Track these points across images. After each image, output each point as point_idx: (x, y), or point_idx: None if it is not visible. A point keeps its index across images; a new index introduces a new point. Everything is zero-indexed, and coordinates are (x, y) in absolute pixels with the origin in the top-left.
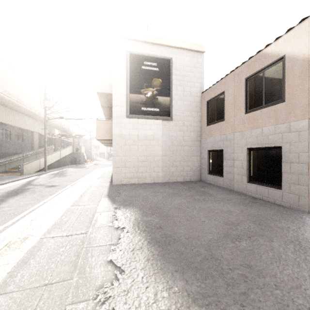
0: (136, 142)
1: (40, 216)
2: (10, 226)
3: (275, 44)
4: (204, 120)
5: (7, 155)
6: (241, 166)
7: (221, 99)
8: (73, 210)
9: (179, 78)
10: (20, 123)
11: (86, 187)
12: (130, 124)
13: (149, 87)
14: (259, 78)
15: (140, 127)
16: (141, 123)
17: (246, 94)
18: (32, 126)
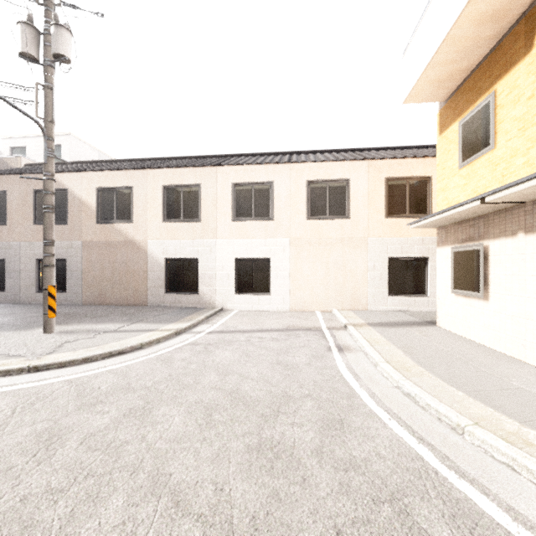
0: None
1: None
2: None
3: (62, 176)
4: None
5: None
6: (29, 277)
7: (2, 198)
8: None
9: None
10: None
11: None
12: None
13: None
14: None
15: None
16: None
17: (36, 205)
18: None
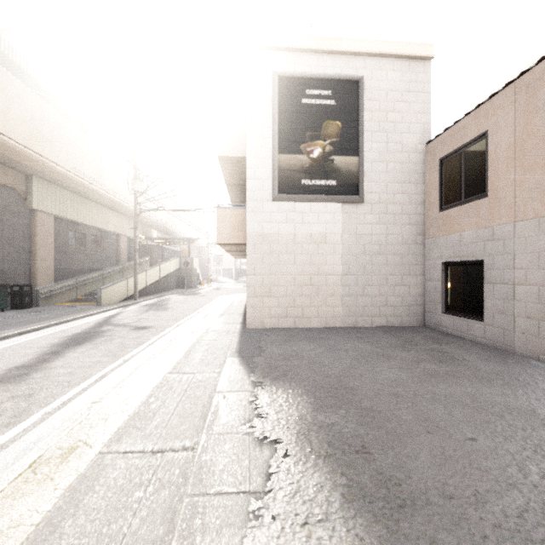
0: (291, 247)
1: (110, 394)
2: (55, 412)
3: None
4: (433, 199)
5: (81, 273)
6: (537, 298)
7: (478, 150)
8: (172, 384)
9: (377, 116)
10: (99, 220)
11: (200, 333)
12: (279, 212)
13: (317, 140)
14: None
15: (299, 217)
16: (301, 211)
17: None
18: (117, 226)
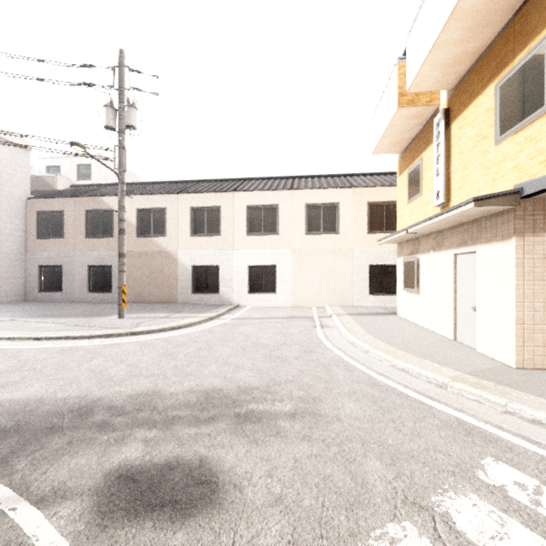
0: None
1: None
2: None
3: (108, 199)
4: (33, 231)
5: None
6: (82, 280)
7: (59, 217)
8: None
9: None
10: None
11: None
12: None
13: None
14: (98, 215)
15: None
16: None
17: (87, 222)
18: None
